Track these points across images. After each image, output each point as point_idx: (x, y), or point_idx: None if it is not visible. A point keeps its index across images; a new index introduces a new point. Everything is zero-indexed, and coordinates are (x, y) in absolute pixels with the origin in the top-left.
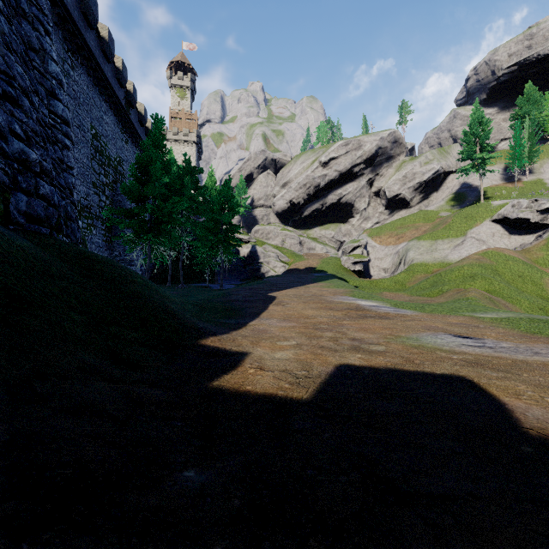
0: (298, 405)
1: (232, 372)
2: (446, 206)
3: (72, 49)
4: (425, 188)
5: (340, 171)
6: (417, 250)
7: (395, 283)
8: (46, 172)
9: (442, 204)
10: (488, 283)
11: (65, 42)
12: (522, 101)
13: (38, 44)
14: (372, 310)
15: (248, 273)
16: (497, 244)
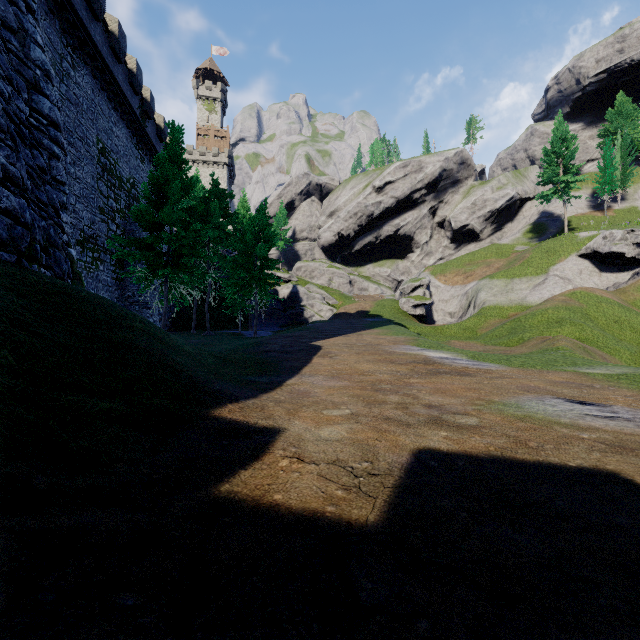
0: (362, 538)
1: (254, 465)
2: (523, 238)
3: (73, 44)
4: (498, 217)
5: (397, 197)
6: (489, 290)
7: (464, 330)
8: (14, 180)
9: (518, 236)
10: (579, 330)
11: (64, 35)
12: (613, 115)
13: (16, 22)
14: (446, 364)
15: (288, 318)
16: (586, 283)
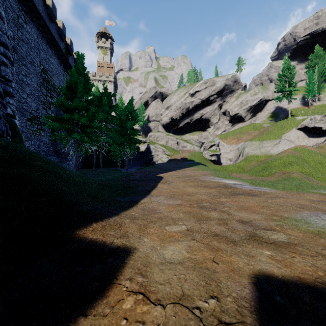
0: None
1: (97, 307)
2: (267, 120)
3: (25, 9)
4: (254, 109)
5: (201, 99)
6: (250, 147)
7: (238, 168)
8: None
9: (264, 119)
10: (301, 167)
11: (20, 4)
12: (313, 56)
13: None
14: (238, 188)
15: (145, 161)
16: (301, 143)
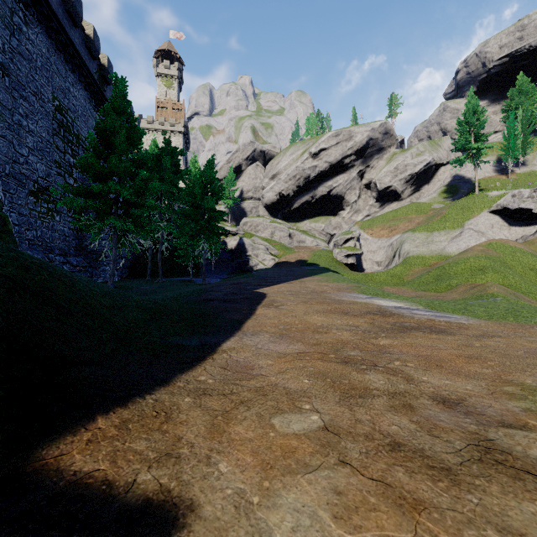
0: None
1: None
2: (439, 198)
3: (25, 0)
4: (417, 180)
5: (330, 162)
6: (412, 242)
7: (392, 277)
8: None
9: (434, 196)
10: (501, 276)
11: None
12: (515, 92)
13: None
14: (406, 316)
15: (236, 266)
16: (497, 235)
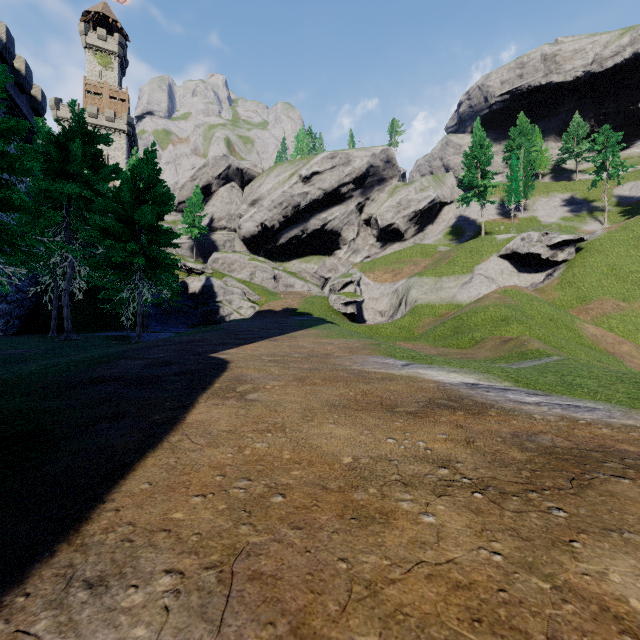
0: None
1: None
2: (444, 240)
3: None
4: (421, 218)
5: (324, 189)
6: (420, 288)
7: (400, 329)
8: None
9: (439, 238)
10: (527, 328)
11: None
12: (516, 132)
13: None
14: (513, 411)
15: (200, 316)
16: (507, 282)
